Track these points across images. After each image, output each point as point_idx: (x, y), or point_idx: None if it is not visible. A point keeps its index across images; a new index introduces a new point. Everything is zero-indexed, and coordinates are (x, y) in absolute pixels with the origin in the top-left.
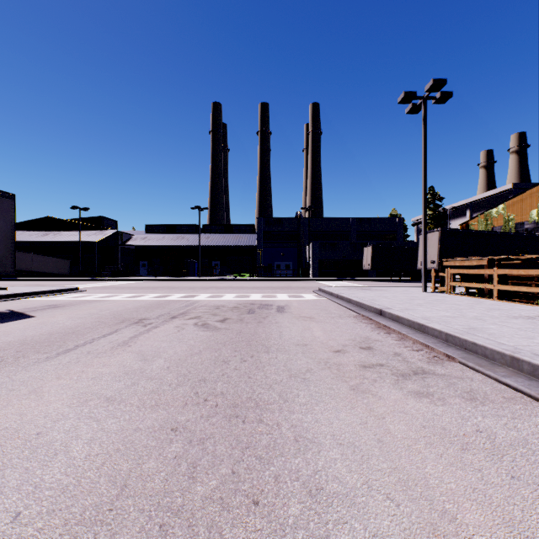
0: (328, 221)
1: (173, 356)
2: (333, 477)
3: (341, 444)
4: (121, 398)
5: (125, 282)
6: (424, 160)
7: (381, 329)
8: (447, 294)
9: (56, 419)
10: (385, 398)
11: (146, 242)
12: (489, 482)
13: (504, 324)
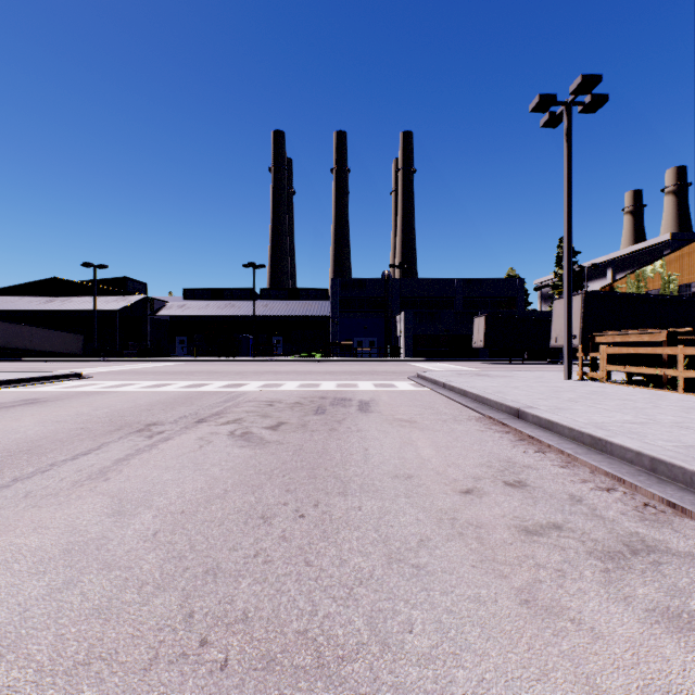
0: (426, 283)
1: (173, 504)
2: None
3: None
4: (16, 636)
5: (152, 365)
6: (568, 192)
7: (528, 444)
8: (602, 383)
9: None
10: (606, 636)
11: (185, 312)
12: None
13: None
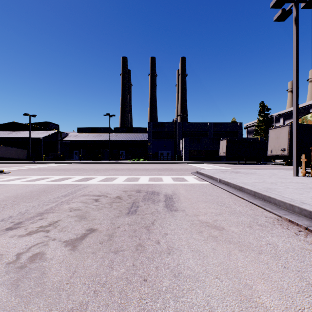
0: (194, 124)
1: None
2: None
3: None
4: None
5: (55, 164)
6: (296, 56)
7: None
8: None
9: None
10: None
11: (77, 138)
12: None
13: None
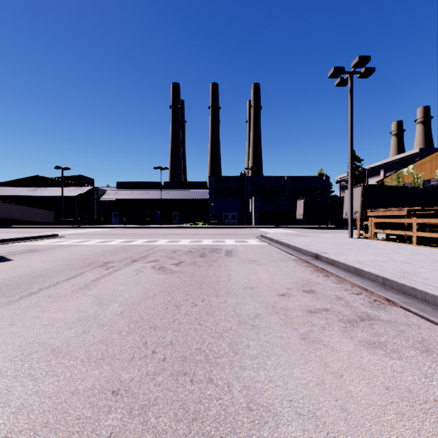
0: (267, 179)
1: (128, 300)
2: None
3: (300, 414)
4: (67, 350)
5: (99, 229)
6: (351, 125)
7: (320, 272)
8: (371, 239)
9: None
10: (338, 350)
11: (118, 197)
12: None
13: (433, 268)
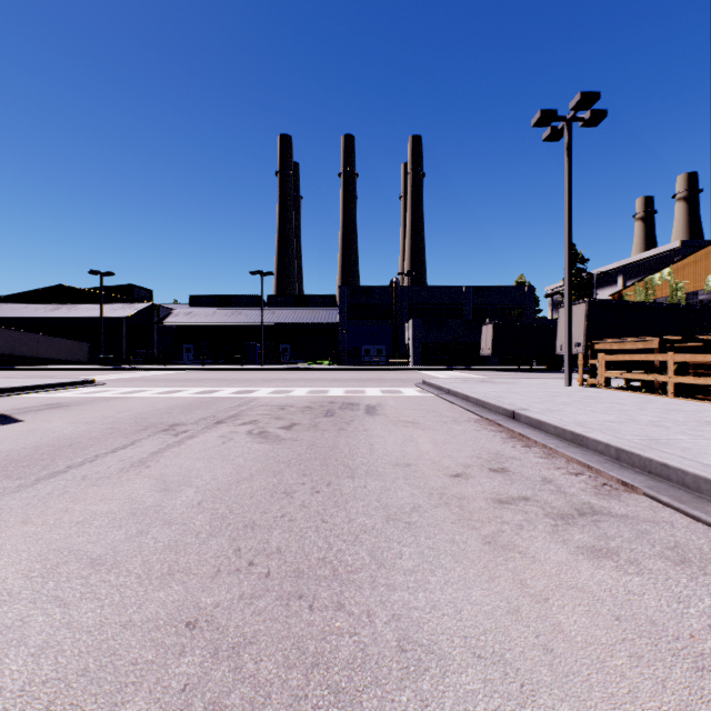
0: (434, 290)
1: (209, 484)
2: None
3: (480, 657)
4: (115, 560)
5: (161, 372)
6: (569, 204)
7: (517, 440)
8: (601, 388)
9: None
10: (542, 560)
11: (191, 319)
12: None
13: (699, 434)
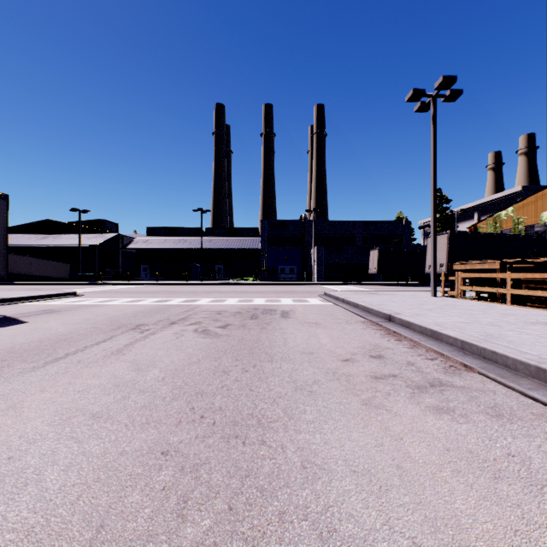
0: (334, 223)
1: (169, 366)
2: (347, 514)
3: (355, 471)
4: (109, 415)
5: (125, 286)
6: (434, 160)
7: (392, 336)
8: (457, 298)
9: (33, 440)
10: (401, 415)
11: (148, 246)
12: (532, 521)
13: (523, 331)
